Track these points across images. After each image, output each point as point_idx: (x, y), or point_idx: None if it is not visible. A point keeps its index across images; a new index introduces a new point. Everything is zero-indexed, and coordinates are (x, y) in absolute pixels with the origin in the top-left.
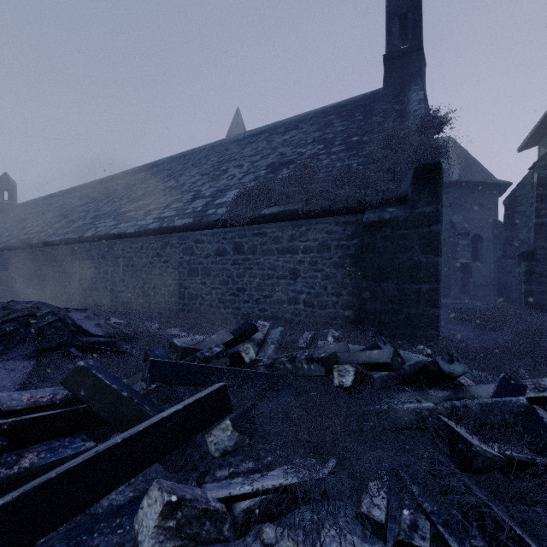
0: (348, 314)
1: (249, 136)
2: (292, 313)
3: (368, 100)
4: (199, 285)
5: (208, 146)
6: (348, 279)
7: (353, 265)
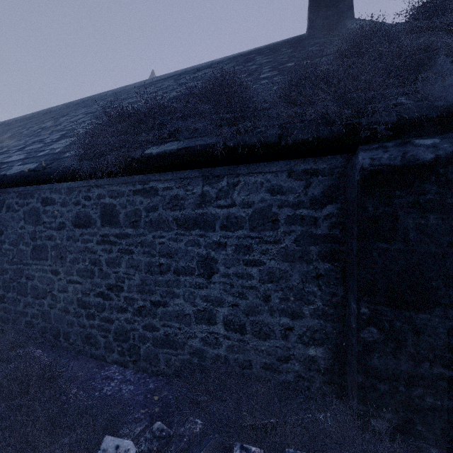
0: (314, 355)
1: (155, 80)
2: (203, 339)
3: (293, 40)
4: (48, 274)
5: (110, 92)
6: (314, 285)
7: (325, 257)
